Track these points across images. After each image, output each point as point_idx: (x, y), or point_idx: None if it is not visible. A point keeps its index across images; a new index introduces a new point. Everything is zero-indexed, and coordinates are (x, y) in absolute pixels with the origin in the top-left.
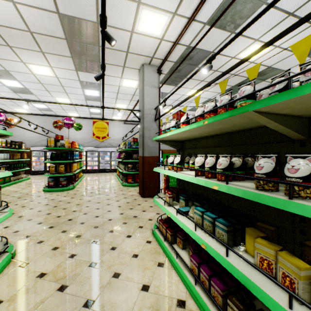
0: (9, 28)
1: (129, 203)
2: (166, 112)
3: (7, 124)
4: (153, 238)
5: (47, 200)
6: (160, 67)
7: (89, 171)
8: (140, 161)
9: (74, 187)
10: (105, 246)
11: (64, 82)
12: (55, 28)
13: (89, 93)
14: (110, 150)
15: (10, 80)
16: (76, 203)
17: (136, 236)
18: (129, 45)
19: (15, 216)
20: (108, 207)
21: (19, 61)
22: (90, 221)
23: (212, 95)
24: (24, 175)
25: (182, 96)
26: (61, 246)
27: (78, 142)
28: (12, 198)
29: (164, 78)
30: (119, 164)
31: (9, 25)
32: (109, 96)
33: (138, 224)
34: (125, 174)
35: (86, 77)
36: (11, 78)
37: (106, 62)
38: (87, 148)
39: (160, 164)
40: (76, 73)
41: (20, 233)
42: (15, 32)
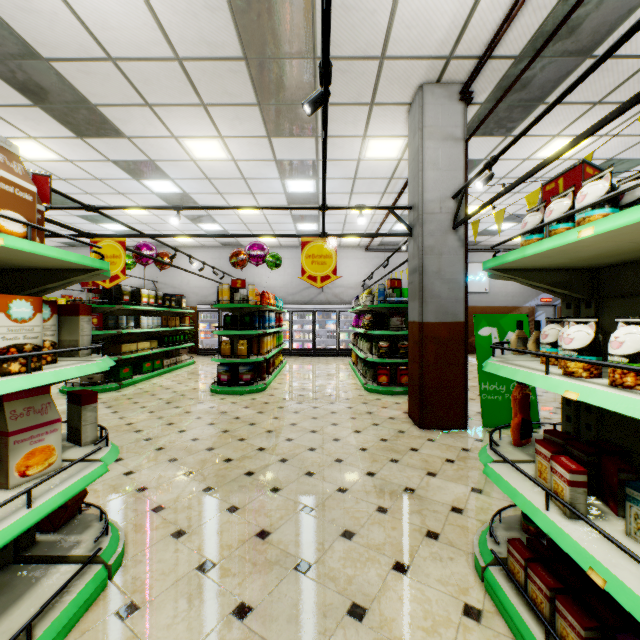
0: (143, 63)
1: (386, 443)
2: (497, 195)
3: (157, 263)
4: (484, 599)
5: (213, 413)
6: (469, 81)
7: (295, 353)
8: (413, 335)
9: (266, 386)
10: (332, 595)
11: (248, 170)
12: (221, 34)
13: (294, 188)
14: (337, 309)
15: (160, 180)
16: (266, 427)
17: (423, 574)
18: (388, 34)
19: (151, 446)
20: (335, 448)
21: (168, 137)
22: (292, 485)
23: (622, 145)
24: (184, 356)
25: (521, 163)
26: (221, 562)
27: (276, 294)
28: (158, 403)
29: (475, 117)
30: (358, 341)
31: (142, 55)
32: (336, 189)
33: (423, 523)
34: (370, 364)
35: (288, 148)
36: (161, 176)
37: (331, 100)
38: (292, 306)
39: (518, 350)
40: (267, 143)
41: (148, 494)
42: (154, 68)
